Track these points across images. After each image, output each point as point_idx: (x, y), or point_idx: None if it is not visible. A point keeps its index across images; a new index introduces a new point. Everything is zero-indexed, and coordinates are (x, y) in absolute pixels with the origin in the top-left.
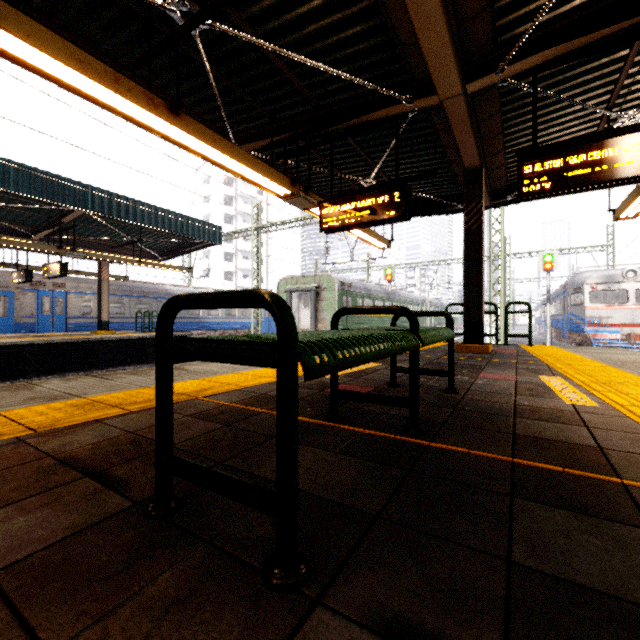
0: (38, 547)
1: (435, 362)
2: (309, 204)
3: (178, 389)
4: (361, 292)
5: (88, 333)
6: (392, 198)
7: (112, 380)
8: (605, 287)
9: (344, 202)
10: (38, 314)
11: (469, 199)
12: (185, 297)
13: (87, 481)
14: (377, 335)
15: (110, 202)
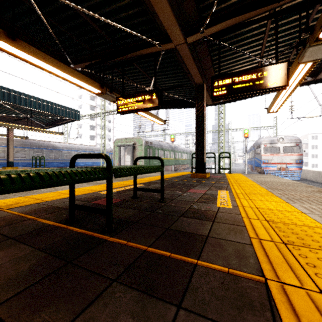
0: None
1: (174, 183)
2: (113, 98)
3: None
4: (157, 147)
5: (1, 168)
6: (152, 96)
7: None
8: (270, 145)
9: (128, 98)
10: None
11: (198, 100)
12: None
13: None
14: (50, 172)
15: (9, 94)
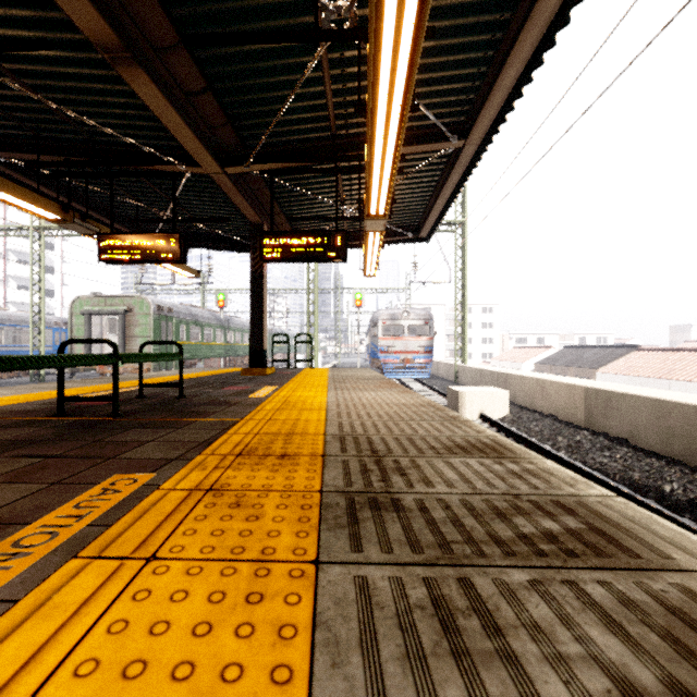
0: None
1: (208, 382)
2: (89, 231)
3: None
4: (186, 318)
5: None
6: (169, 243)
7: None
8: (391, 323)
9: (124, 238)
10: None
11: (255, 248)
12: None
13: None
14: (67, 356)
15: None
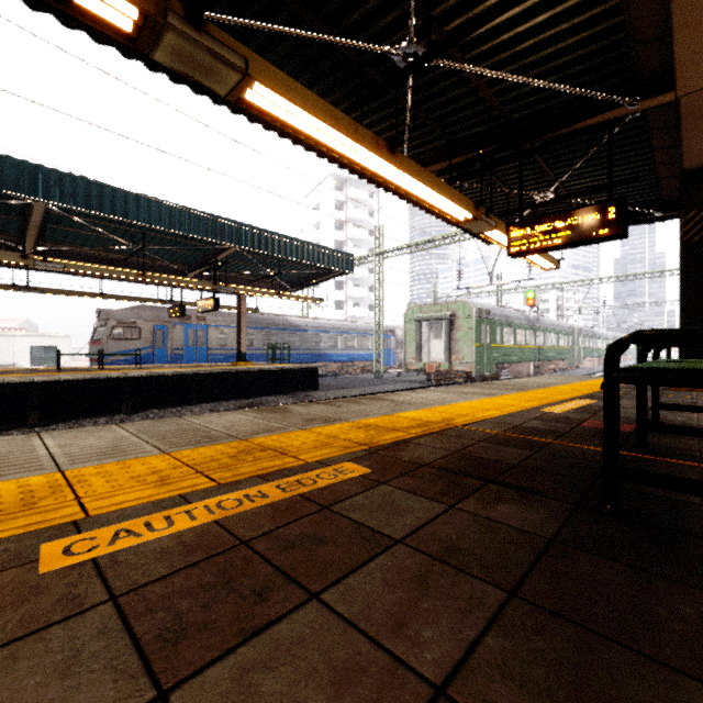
0: (553, 527)
1: (663, 400)
2: (488, 227)
3: (421, 418)
4: (500, 320)
5: (227, 364)
6: (605, 214)
7: (343, 407)
8: None
9: (539, 223)
10: (185, 346)
11: (687, 206)
12: (659, 333)
13: (496, 486)
14: None
15: (259, 238)
